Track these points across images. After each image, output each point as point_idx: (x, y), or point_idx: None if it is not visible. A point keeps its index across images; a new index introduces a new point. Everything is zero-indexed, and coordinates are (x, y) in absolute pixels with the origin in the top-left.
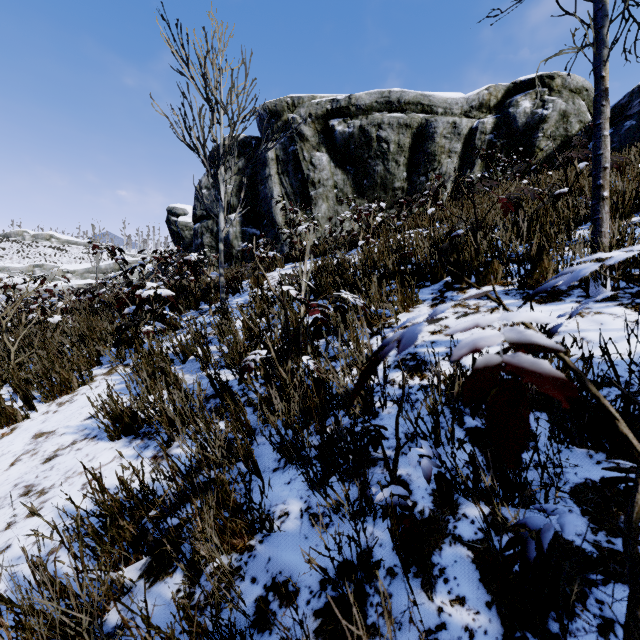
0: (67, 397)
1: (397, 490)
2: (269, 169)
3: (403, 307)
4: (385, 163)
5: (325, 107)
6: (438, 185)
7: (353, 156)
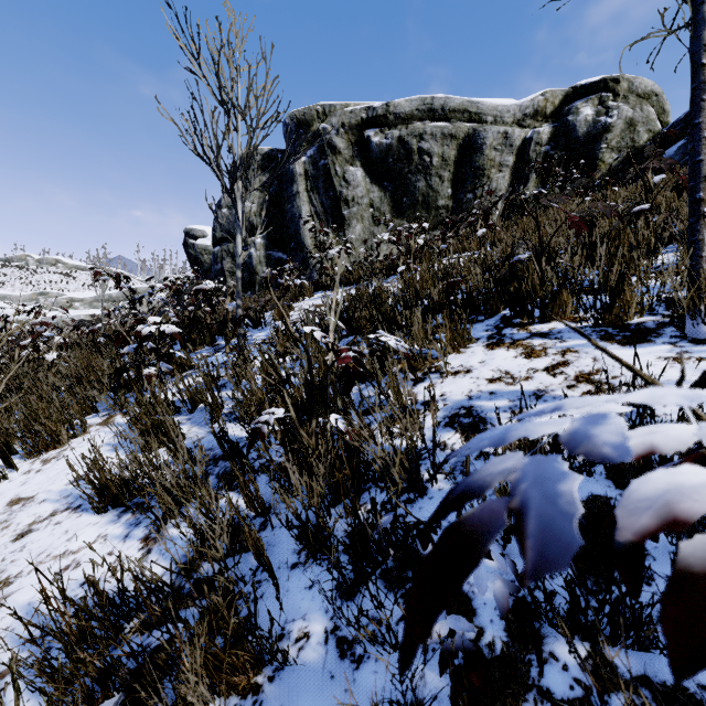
0: (54, 452)
1: (459, 623)
2: (297, 186)
3: (453, 347)
4: (427, 178)
5: (360, 116)
6: (488, 203)
7: (391, 171)
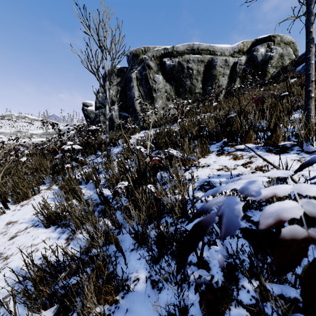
0: (26, 201)
1: (203, 272)
2: (133, 83)
3: (202, 155)
4: (191, 80)
5: (161, 52)
6: (218, 91)
7: (175, 76)
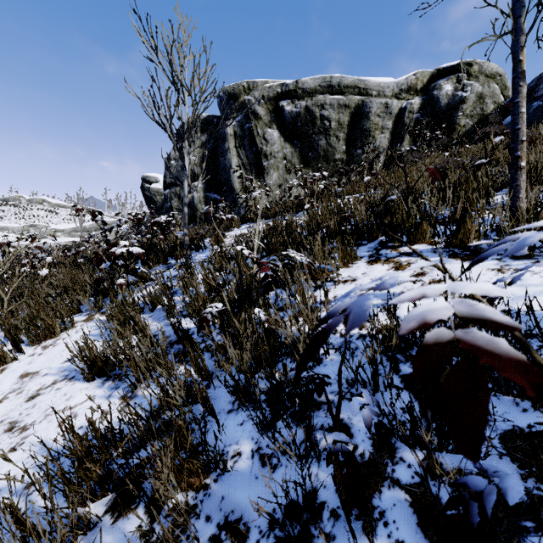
0: (51, 341)
1: (340, 437)
2: (228, 143)
3: (343, 263)
4: (327, 138)
5: (276, 90)
6: (373, 157)
7: (300, 132)
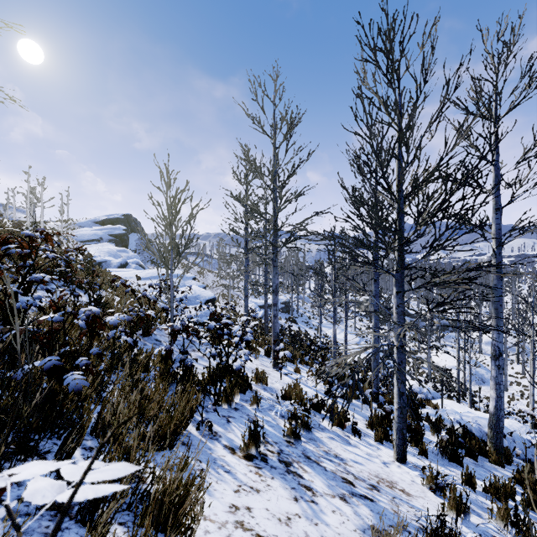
0: None
1: None
2: None
3: None
4: None
5: None
6: None
7: None
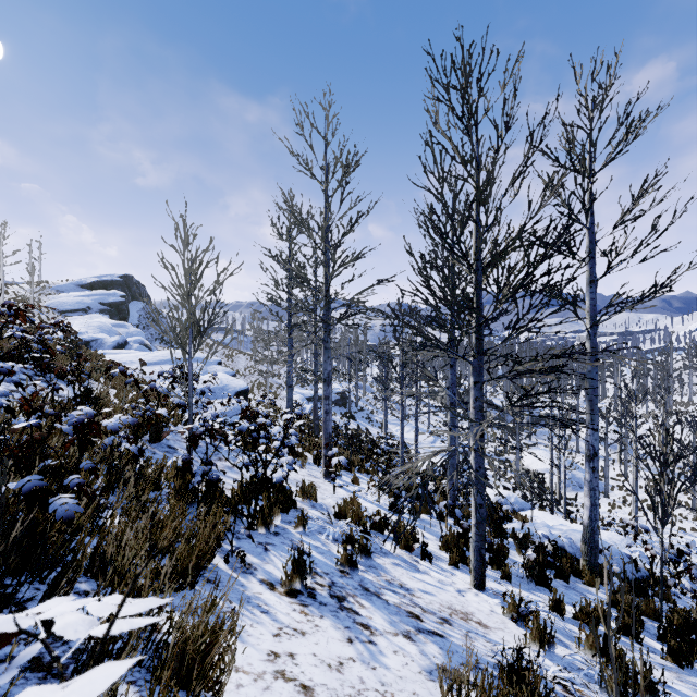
0: None
1: None
2: None
3: None
4: None
5: None
6: None
7: None
